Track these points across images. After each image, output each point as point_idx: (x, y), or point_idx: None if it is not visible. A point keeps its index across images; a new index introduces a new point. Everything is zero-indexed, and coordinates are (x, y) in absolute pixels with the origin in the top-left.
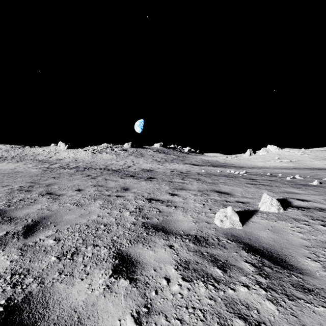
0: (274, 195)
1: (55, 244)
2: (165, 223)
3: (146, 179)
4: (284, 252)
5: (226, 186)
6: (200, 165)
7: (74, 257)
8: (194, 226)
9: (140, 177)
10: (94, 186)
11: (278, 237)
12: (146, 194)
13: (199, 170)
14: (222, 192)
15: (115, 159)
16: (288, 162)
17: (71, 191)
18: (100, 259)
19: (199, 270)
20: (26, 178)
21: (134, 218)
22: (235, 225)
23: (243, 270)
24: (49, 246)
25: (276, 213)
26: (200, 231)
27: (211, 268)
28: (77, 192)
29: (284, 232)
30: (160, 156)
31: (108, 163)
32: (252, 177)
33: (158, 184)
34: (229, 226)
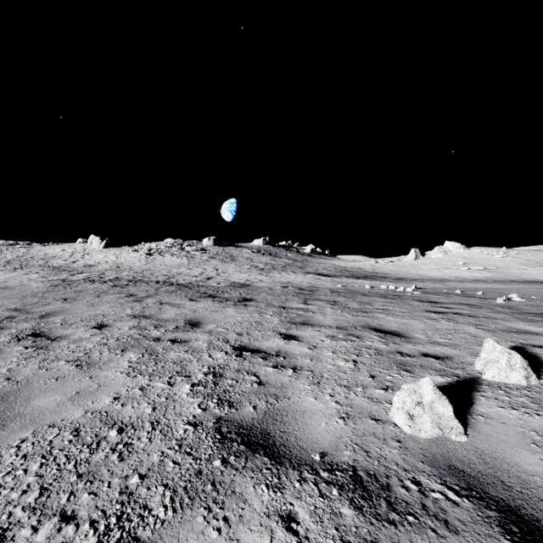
0: (495, 339)
1: None
2: (271, 422)
3: (237, 302)
4: None
5: (389, 316)
6: (333, 276)
7: None
8: (345, 433)
9: (226, 297)
10: (135, 318)
11: None
12: (233, 337)
13: (333, 284)
14: (386, 330)
15: (187, 265)
16: (480, 270)
17: (83, 330)
18: None
19: None
20: (11, 300)
21: (198, 404)
22: (446, 429)
23: None
24: None
25: (526, 388)
26: (363, 449)
27: None
28: (94, 332)
29: None
30: (264, 259)
31: (173, 272)
32: (432, 298)
33: (259, 313)
34: (432, 432)
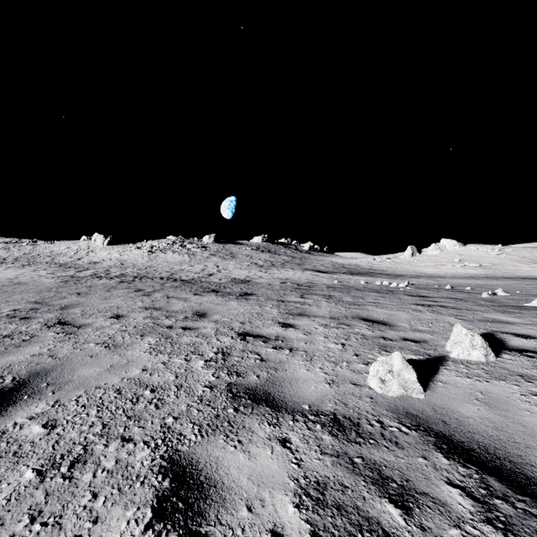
0: (470, 327)
1: (43, 437)
2: (271, 386)
3: (238, 296)
4: (527, 457)
5: (379, 309)
6: (331, 273)
7: (74, 471)
8: (330, 393)
9: (228, 292)
10: (147, 310)
11: (502, 419)
12: (237, 325)
13: (330, 280)
14: (374, 320)
15: (188, 262)
16: (475, 267)
17: (103, 319)
18: (131, 477)
19: (350, 508)
20: (29, 294)
21: (212, 373)
22: (409, 390)
23: (449, 508)
24: (29, 441)
25: (483, 363)
26: (343, 403)
27: (375, 502)
28: (112, 321)
29: (512, 406)
30: (263, 256)
31: (176, 269)
32: (422, 293)
33: (259, 306)
34: (398, 392)
